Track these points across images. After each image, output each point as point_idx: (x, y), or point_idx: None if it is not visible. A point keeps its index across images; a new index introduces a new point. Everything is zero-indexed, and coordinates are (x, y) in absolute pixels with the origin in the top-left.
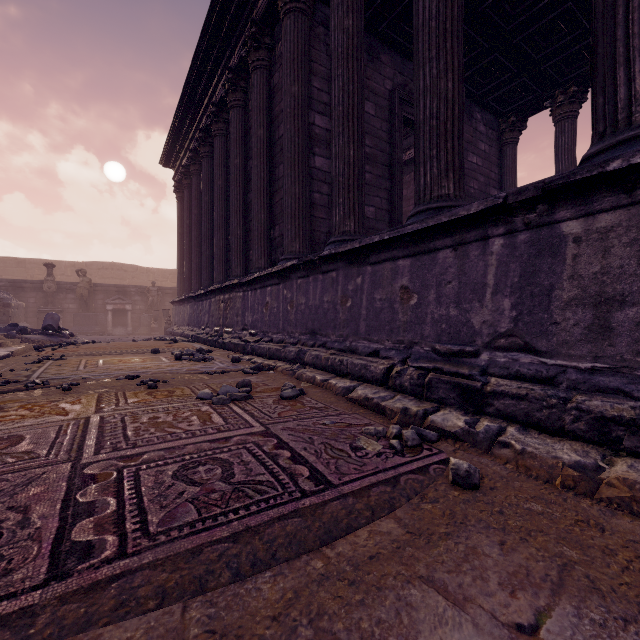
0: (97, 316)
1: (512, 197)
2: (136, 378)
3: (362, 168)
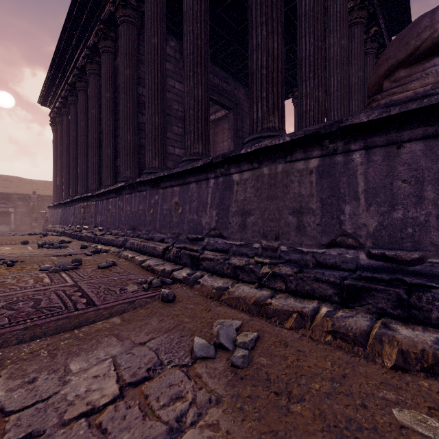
0: None
1: (214, 160)
2: (0, 260)
3: (164, 129)
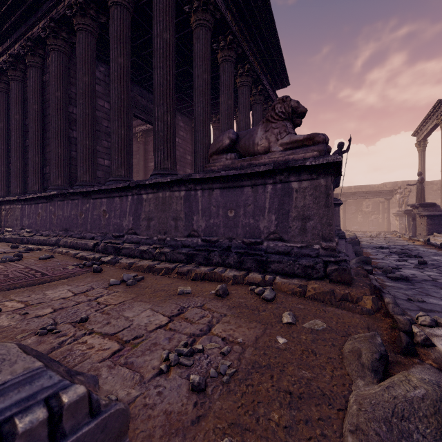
0: None
1: (131, 184)
2: None
3: (94, 150)
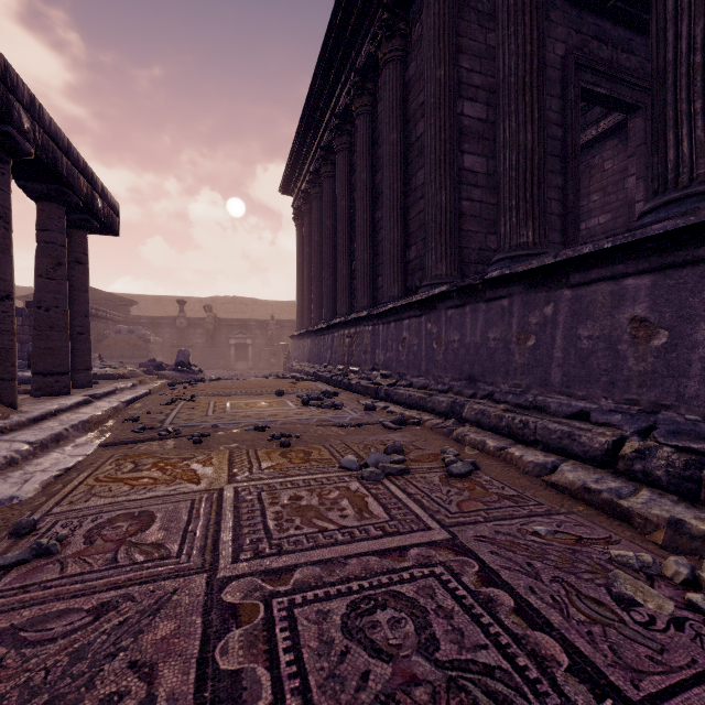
0: (221, 351)
1: None
2: (266, 430)
3: (544, 156)
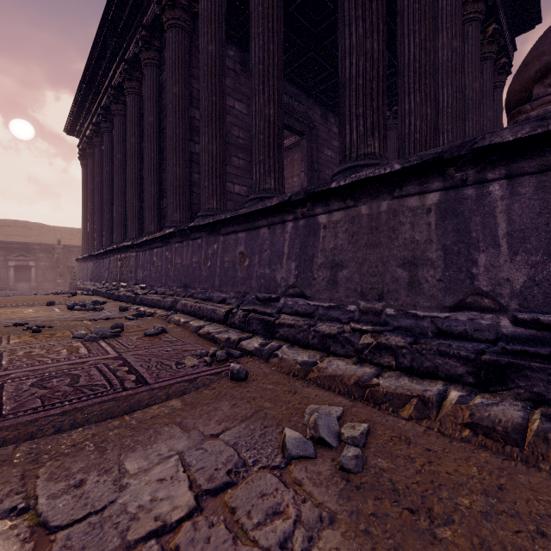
0: None
1: (293, 197)
2: (24, 325)
3: (223, 160)
